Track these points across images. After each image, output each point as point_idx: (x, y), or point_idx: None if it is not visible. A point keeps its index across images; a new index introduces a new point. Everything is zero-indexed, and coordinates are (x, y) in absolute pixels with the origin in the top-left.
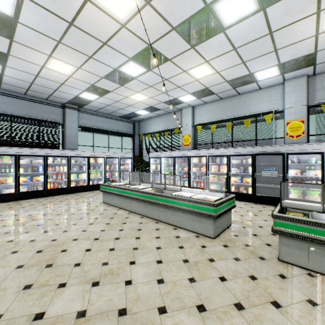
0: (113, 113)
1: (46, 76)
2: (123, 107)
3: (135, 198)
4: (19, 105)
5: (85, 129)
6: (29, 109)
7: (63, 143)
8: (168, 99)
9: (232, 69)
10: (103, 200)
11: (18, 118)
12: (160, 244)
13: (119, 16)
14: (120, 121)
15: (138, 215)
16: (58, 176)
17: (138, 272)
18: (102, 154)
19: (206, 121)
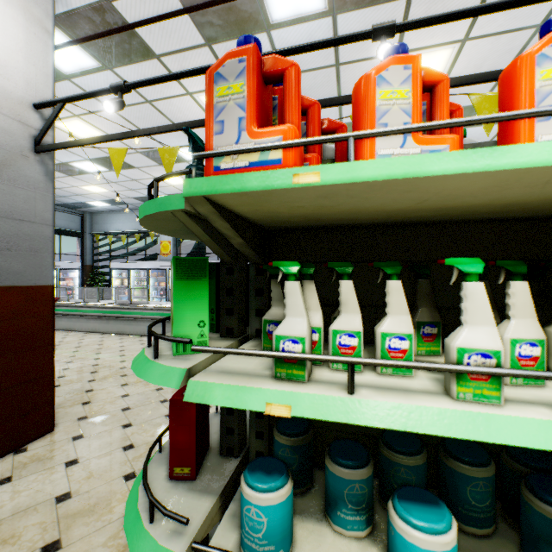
0: None
1: None
2: (66, 195)
3: (94, 316)
4: None
5: None
6: None
7: None
8: (140, 196)
9: None
10: None
11: None
12: (124, 344)
13: (80, 136)
14: (58, 211)
15: (98, 333)
16: None
17: (105, 355)
18: None
19: None
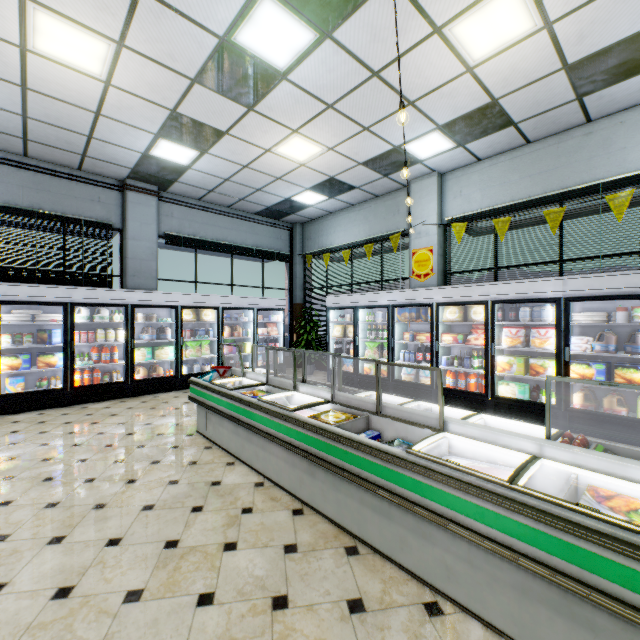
0: (241, 203)
1: (49, 89)
2: (262, 186)
3: (276, 440)
4: (12, 183)
5: (175, 242)
6: (37, 192)
7: (123, 274)
8: (377, 153)
9: (603, 5)
10: (198, 426)
11: (11, 212)
12: None
13: None
14: (259, 224)
15: (286, 498)
16: (103, 354)
17: None
18: (214, 300)
19: (480, 208)
